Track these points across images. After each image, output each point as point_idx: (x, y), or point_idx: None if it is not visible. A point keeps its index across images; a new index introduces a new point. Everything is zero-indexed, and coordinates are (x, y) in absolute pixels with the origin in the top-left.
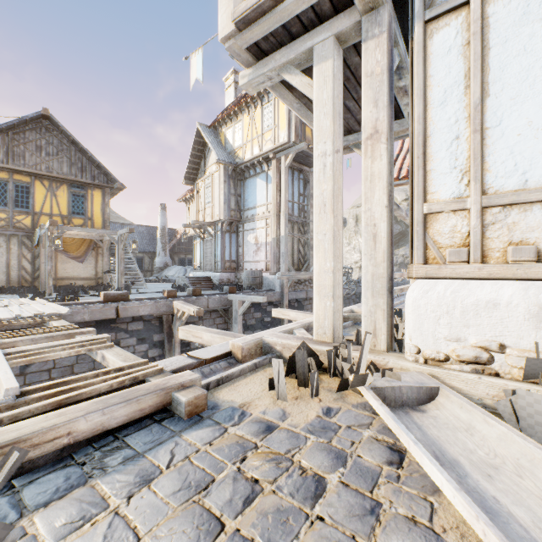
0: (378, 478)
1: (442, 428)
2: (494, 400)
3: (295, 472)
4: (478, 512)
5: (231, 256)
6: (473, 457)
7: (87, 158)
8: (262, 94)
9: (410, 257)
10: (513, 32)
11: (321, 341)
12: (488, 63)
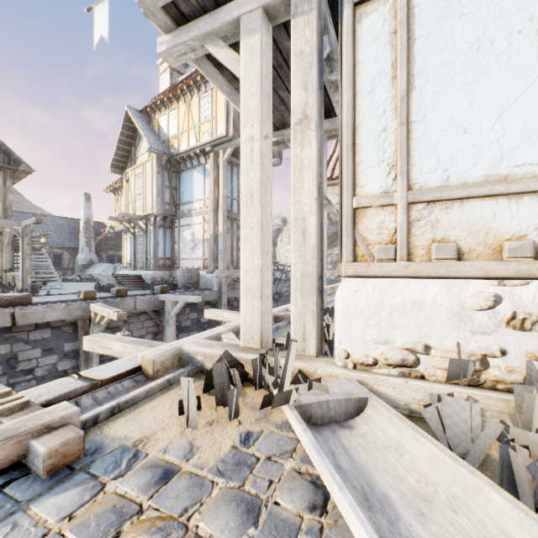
0: (296, 537)
1: (371, 450)
2: (420, 405)
3: None
4: None
5: (166, 253)
6: (404, 488)
7: None
8: (199, 83)
9: (340, 254)
10: (436, 25)
11: (248, 348)
12: (413, 55)
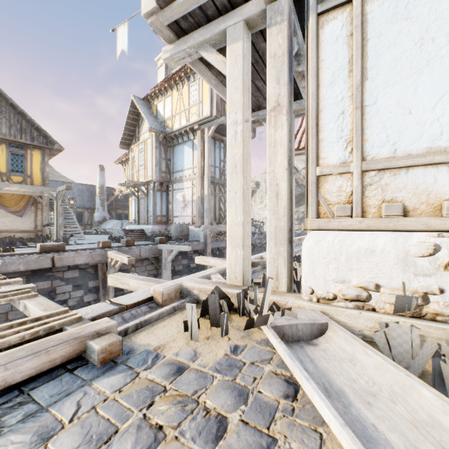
0: (275, 413)
1: (330, 360)
2: (371, 331)
3: (200, 413)
4: (361, 448)
5: (162, 211)
6: (356, 386)
7: (26, 121)
8: (188, 74)
9: (306, 212)
10: (386, 28)
11: (233, 285)
12: (366, 52)
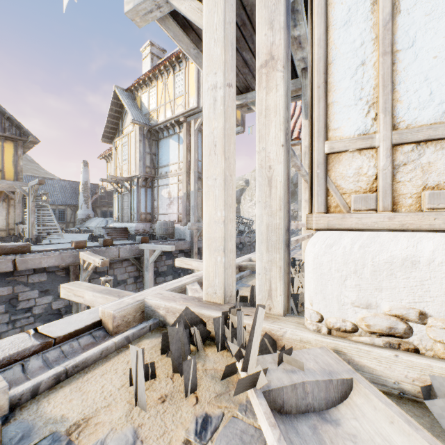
0: None
1: None
2: (414, 385)
3: None
4: None
5: (147, 208)
6: None
7: None
8: (174, 63)
9: (309, 204)
10: None
11: (211, 302)
12: None
